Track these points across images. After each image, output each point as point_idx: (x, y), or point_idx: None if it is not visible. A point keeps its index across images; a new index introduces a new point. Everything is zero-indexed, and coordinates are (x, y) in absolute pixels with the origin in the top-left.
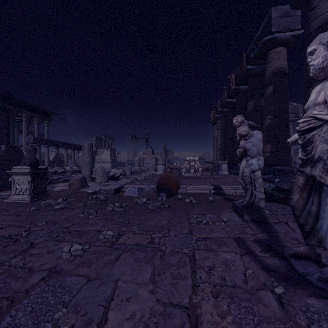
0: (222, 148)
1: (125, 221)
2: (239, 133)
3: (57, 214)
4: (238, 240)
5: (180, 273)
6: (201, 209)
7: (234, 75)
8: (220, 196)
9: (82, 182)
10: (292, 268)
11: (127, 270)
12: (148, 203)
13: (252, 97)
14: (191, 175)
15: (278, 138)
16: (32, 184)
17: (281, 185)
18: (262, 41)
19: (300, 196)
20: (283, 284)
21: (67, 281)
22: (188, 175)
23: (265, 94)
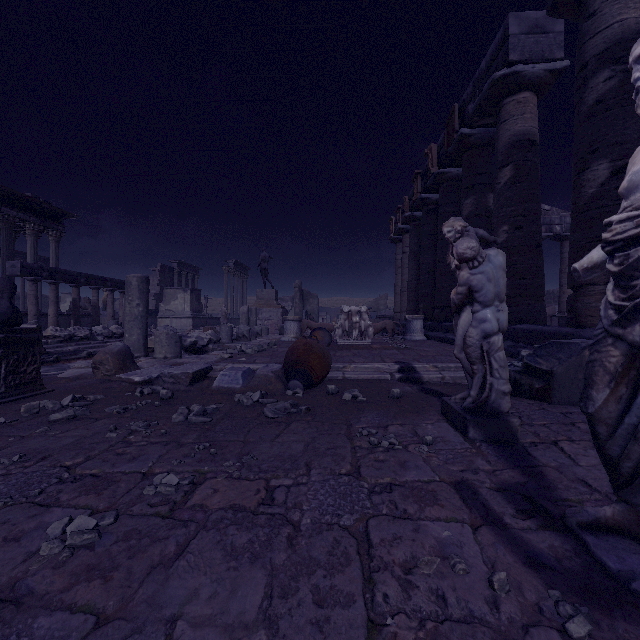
0: (412, 290)
1: (211, 447)
2: (458, 254)
3: (55, 434)
4: (462, 487)
5: (335, 588)
6: (376, 415)
7: (436, 146)
8: (413, 384)
9: (122, 359)
10: (591, 558)
11: (203, 584)
12: (264, 403)
13: (472, 190)
14: (353, 342)
15: (522, 270)
16: (2, 364)
17: (536, 362)
18: (491, 79)
19: (611, 392)
20: (584, 610)
21: (37, 629)
22: (348, 341)
23: (497, 184)
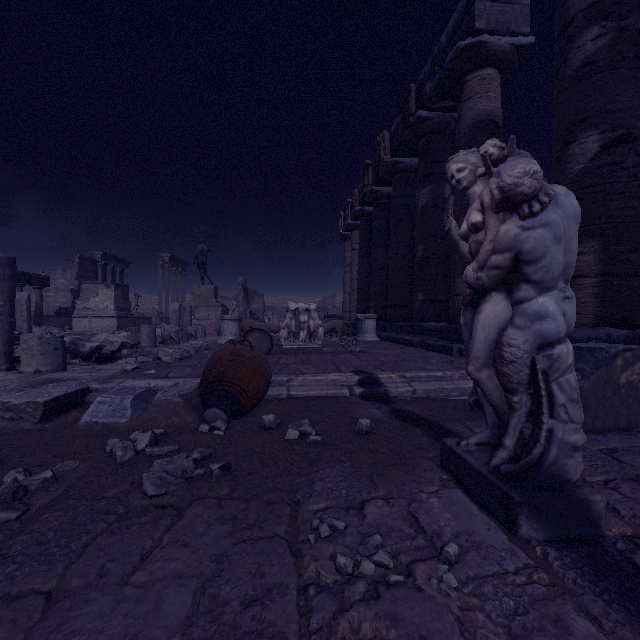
0: (362, 288)
1: None
2: (503, 187)
3: None
4: None
5: None
6: (340, 474)
7: (389, 134)
8: (381, 404)
9: None
10: None
11: None
12: (154, 454)
13: (428, 179)
14: (300, 345)
15: None
16: None
17: None
18: (455, 48)
19: None
20: None
21: None
22: (295, 344)
23: None
